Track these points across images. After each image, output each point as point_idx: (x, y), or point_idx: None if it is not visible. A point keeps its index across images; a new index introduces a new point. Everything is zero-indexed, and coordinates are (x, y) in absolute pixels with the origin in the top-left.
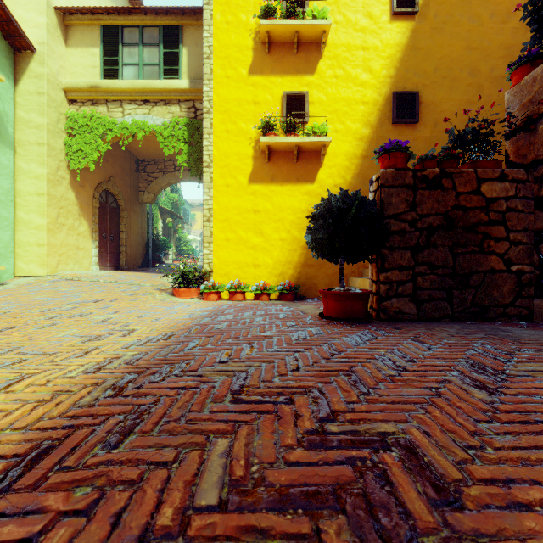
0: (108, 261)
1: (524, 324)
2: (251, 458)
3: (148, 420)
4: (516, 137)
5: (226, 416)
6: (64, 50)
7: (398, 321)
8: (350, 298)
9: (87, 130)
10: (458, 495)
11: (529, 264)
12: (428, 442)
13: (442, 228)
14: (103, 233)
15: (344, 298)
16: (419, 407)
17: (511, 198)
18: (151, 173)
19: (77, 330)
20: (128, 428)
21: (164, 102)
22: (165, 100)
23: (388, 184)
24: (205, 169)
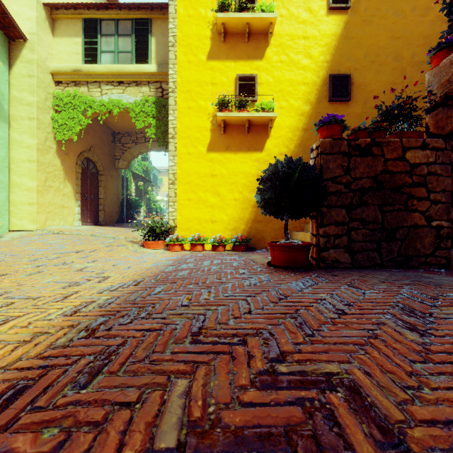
0: (88, 218)
1: (443, 271)
2: (208, 399)
3: (115, 360)
4: (435, 112)
5: (185, 356)
6: (51, 39)
7: (335, 268)
8: (294, 249)
9: (71, 107)
10: (403, 437)
11: (447, 220)
12: (369, 382)
13: (372, 189)
14: (84, 194)
15: (289, 249)
16: (359, 348)
17: (431, 163)
18: (125, 144)
19: (60, 277)
20: (97, 369)
21: (135, 83)
22: (136, 82)
23: (326, 152)
24: (170, 140)
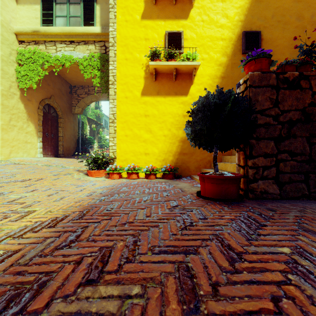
0: (49, 151)
1: None
2: None
3: None
4: None
5: None
6: (15, 6)
7: (263, 199)
8: (226, 181)
9: (31, 61)
10: None
11: None
12: None
13: (300, 122)
14: (46, 133)
15: (220, 181)
16: None
17: None
18: (80, 94)
19: None
20: None
21: (84, 42)
22: (84, 41)
23: (255, 85)
24: (111, 86)
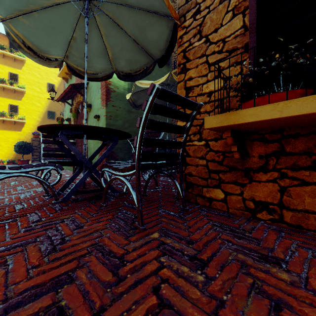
0: None
1: None
2: None
3: None
4: None
5: None
6: None
7: None
8: (24, 161)
9: None
10: None
11: None
12: None
13: None
14: None
15: (22, 161)
16: None
17: None
18: None
19: None
20: None
21: None
22: None
23: (34, 140)
24: None
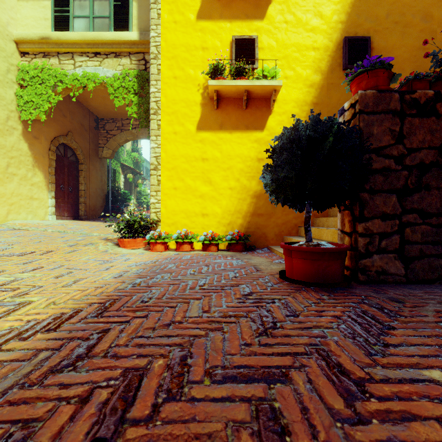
0: (66, 211)
1: None
2: None
3: None
4: None
5: None
6: (15, 2)
7: (380, 283)
8: (325, 256)
9: (38, 81)
10: None
11: None
12: None
13: (436, 166)
14: (60, 185)
15: (317, 256)
16: None
17: None
18: (110, 131)
19: None
20: None
21: (114, 54)
22: (115, 52)
23: (368, 110)
24: (152, 116)
